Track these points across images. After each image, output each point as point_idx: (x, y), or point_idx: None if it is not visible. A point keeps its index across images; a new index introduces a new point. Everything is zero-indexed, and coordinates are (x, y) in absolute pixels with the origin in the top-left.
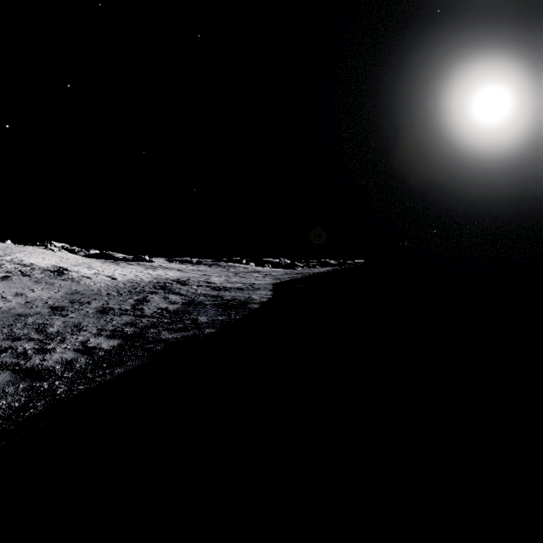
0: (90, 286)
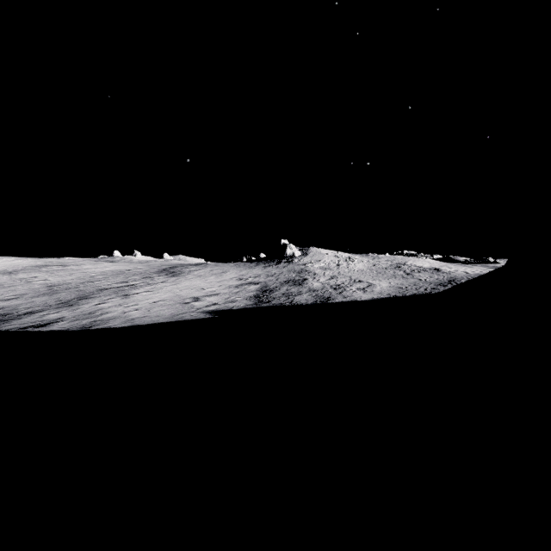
0: (456, 275)
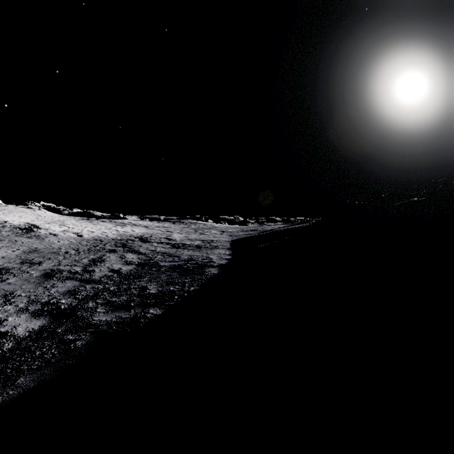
0: (52, 243)
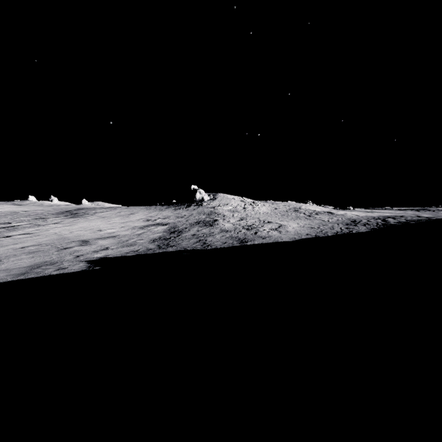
0: (351, 217)
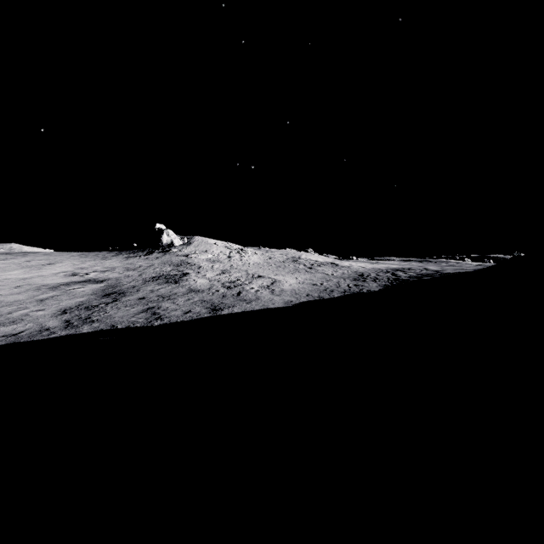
0: (357, 270)
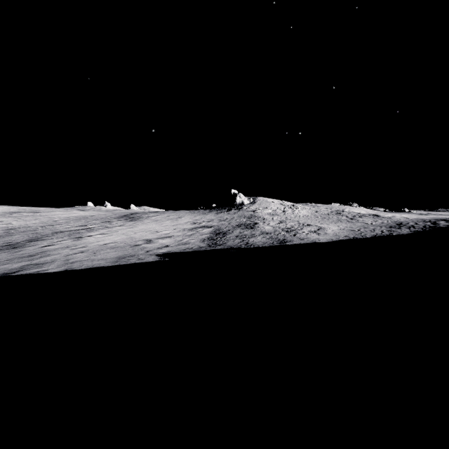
0: (398, 220)
